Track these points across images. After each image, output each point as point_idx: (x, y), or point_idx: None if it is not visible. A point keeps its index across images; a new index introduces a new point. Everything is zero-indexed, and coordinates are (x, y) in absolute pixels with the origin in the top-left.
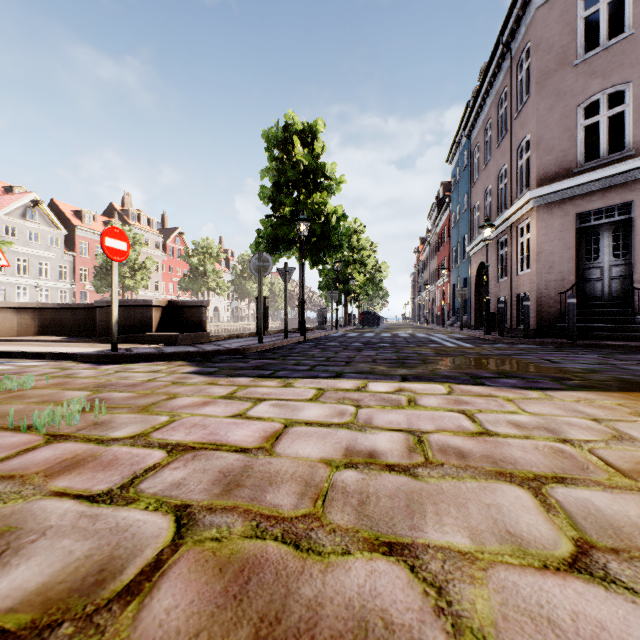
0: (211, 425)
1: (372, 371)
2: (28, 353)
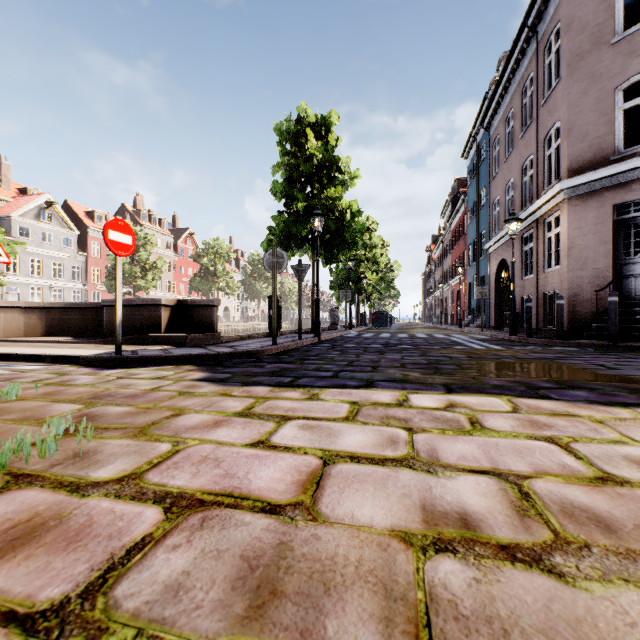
0: (225, 459)
1: (406, 379)
2: (28, 355)
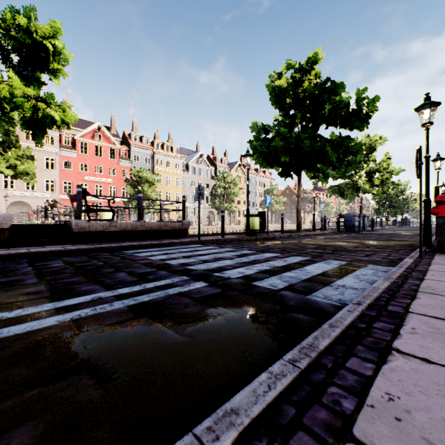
0: None
1: None
2: None
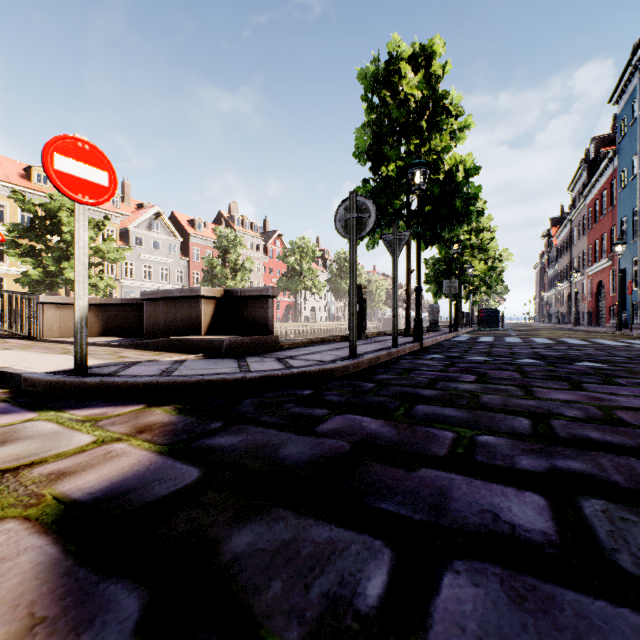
0: None
1: None
2: None
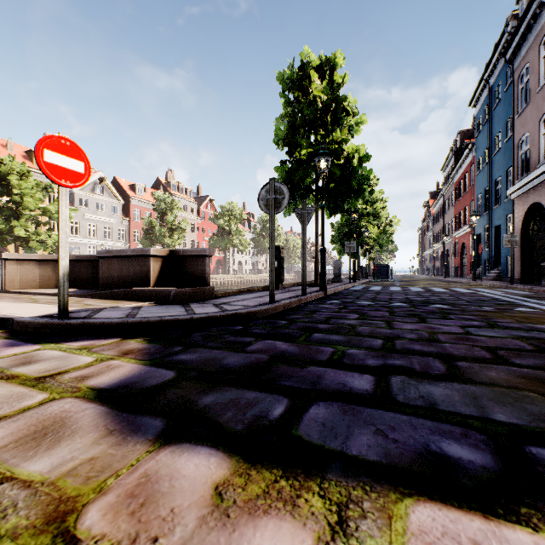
0: None
1: None
2: None
